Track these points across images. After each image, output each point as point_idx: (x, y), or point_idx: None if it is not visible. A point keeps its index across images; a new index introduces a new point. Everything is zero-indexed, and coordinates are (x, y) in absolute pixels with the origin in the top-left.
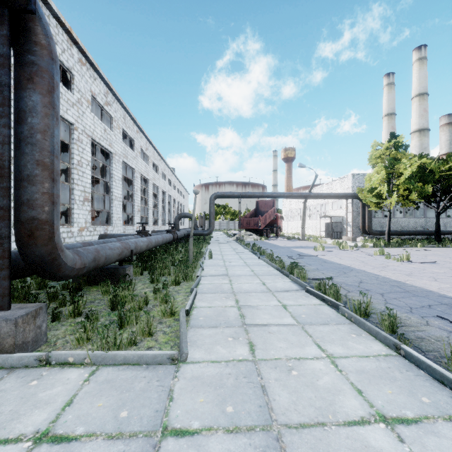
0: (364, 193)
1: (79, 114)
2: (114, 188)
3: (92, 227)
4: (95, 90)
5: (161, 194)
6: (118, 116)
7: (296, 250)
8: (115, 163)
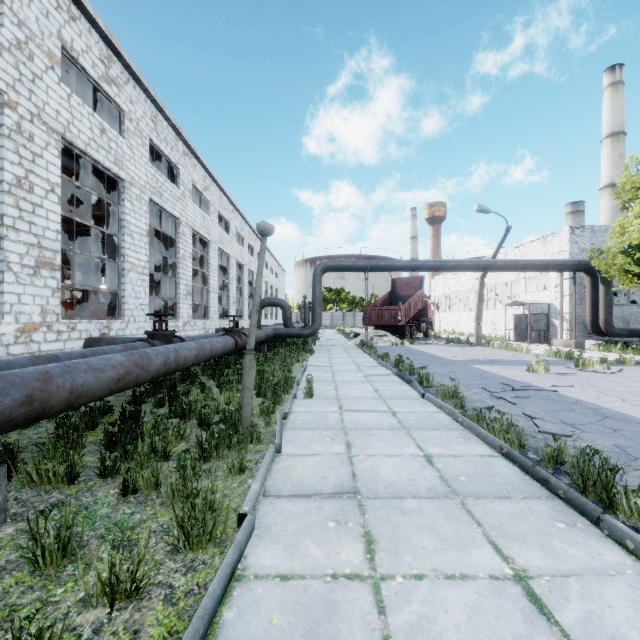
0: (606, 257)
1: (21, 76)
2: (129, 249)
3: (63, 322)
4: (74, 42)
5: (235, 268)
6: (138, 112)
7: (488, 370)
8: (131, 200)
